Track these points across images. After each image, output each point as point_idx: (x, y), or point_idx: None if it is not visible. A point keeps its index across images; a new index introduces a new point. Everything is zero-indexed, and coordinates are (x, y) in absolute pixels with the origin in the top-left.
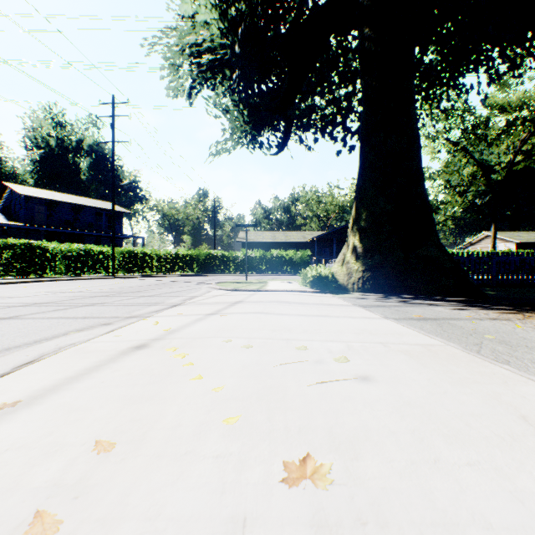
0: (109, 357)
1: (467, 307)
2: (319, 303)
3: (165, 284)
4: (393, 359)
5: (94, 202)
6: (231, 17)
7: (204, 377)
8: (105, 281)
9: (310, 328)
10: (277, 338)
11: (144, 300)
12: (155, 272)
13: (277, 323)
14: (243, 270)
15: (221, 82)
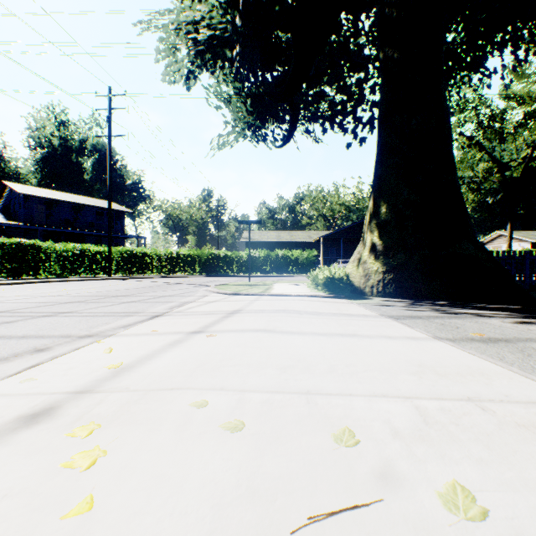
0: None
1: (529, 319)
2: (337, 312)
3: (161, 286)
4: (532, 457)
5: (95, 201)
6: None
7: None
8: (98, 282)
9: (338, 361)
10: (290, 391)
11: (122, 308)
12: (156, 272)
13: (286, 350)
14: (247, 271)
15: (221, 67)
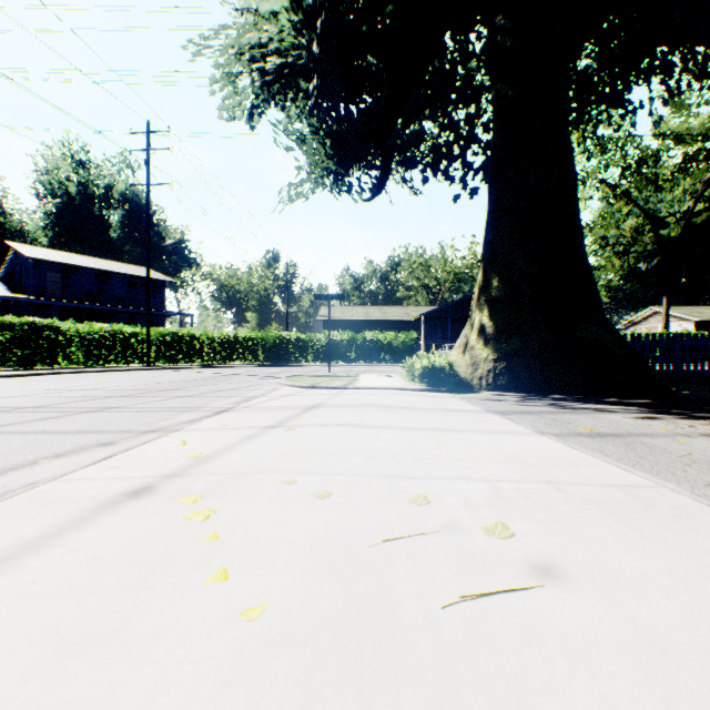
0: (77, 515)
1: (656, 414)
2: (434, 407)
3: (217, 378)
4: (582, 518)
5: (126, 268)
6: (307, 6)
7: (232, 572)
8: (136, 373)
9: (426, 452)
10: (375, 475)
11: (179, 403)
12: (207, 361)
13: (373, 443)
14: (326, 358)
15: (294, 99)
